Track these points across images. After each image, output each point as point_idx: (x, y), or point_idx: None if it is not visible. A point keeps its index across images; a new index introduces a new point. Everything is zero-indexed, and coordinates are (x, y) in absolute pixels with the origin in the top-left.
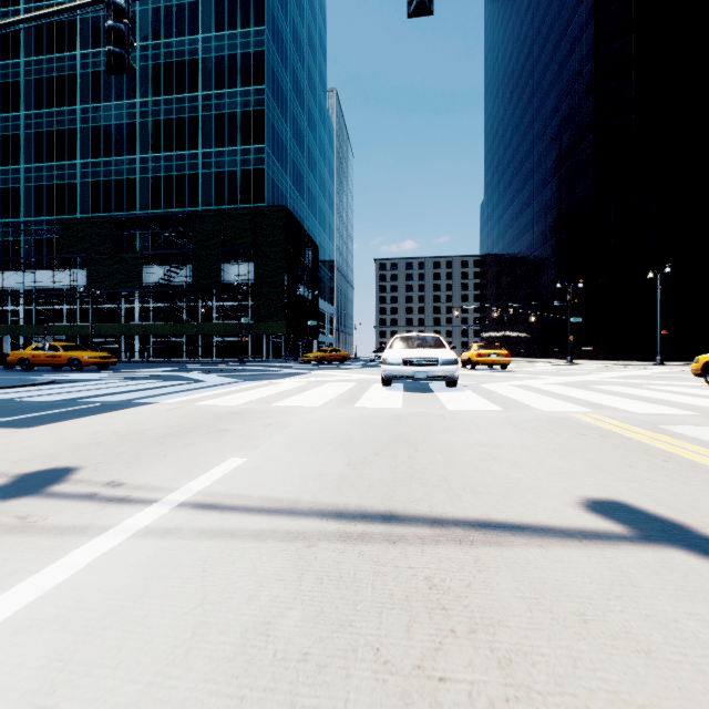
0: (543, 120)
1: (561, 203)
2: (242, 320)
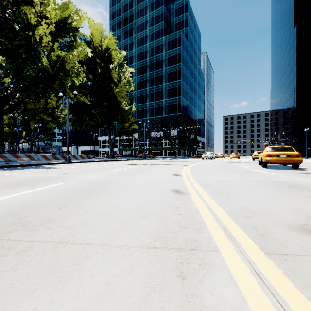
0: (286, 65)
1: (290, 99)
2: (176, 146)
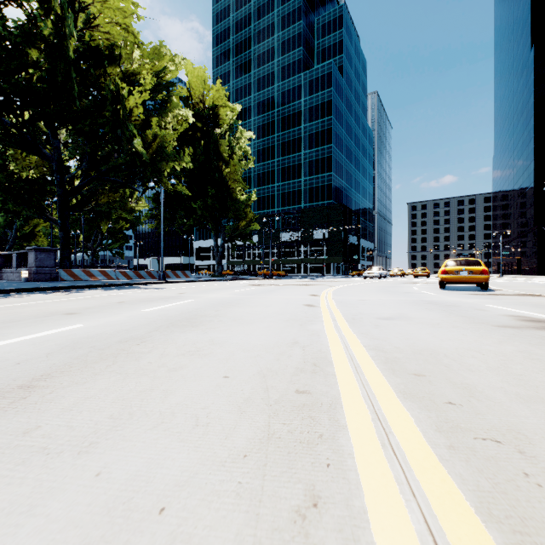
0: (517, 115)
1: (523, 174)
2: (323, 257)
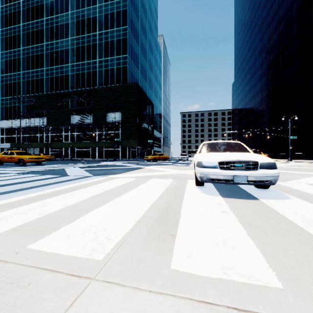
0: (268, 36)
1: (279, 77)
2: (115, 139)
